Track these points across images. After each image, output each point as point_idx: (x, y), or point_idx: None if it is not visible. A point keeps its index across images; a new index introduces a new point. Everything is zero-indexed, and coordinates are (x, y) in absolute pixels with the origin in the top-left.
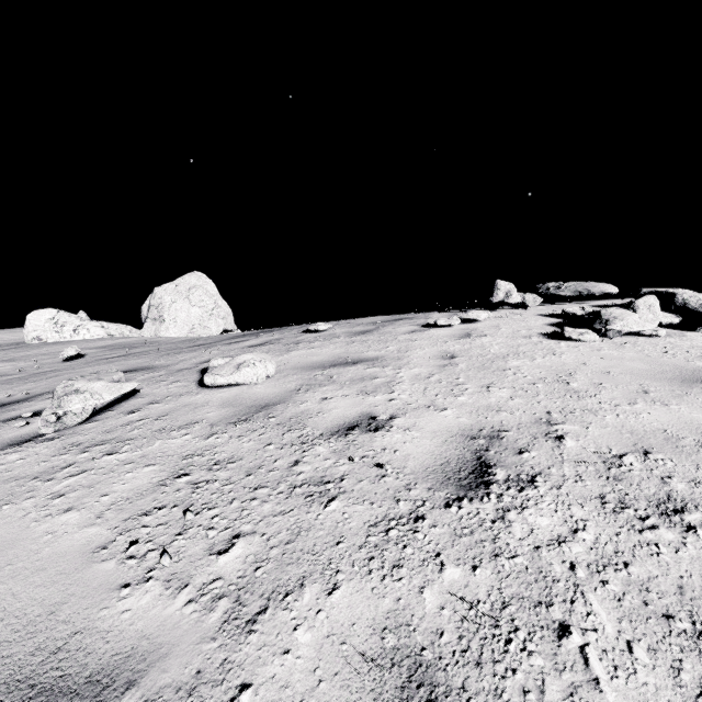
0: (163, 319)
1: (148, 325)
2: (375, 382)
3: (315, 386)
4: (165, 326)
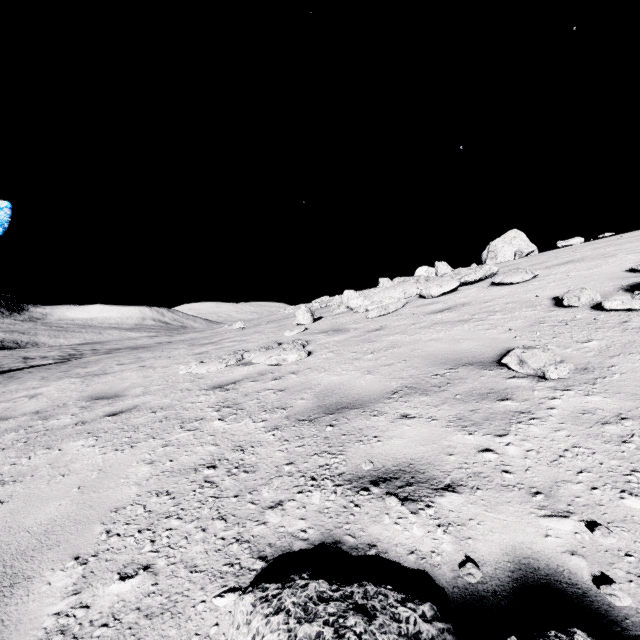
0: (498, 257)
1: (488, 261)
2: (626, 235)
3: (600, 240)
4: (498, 260)
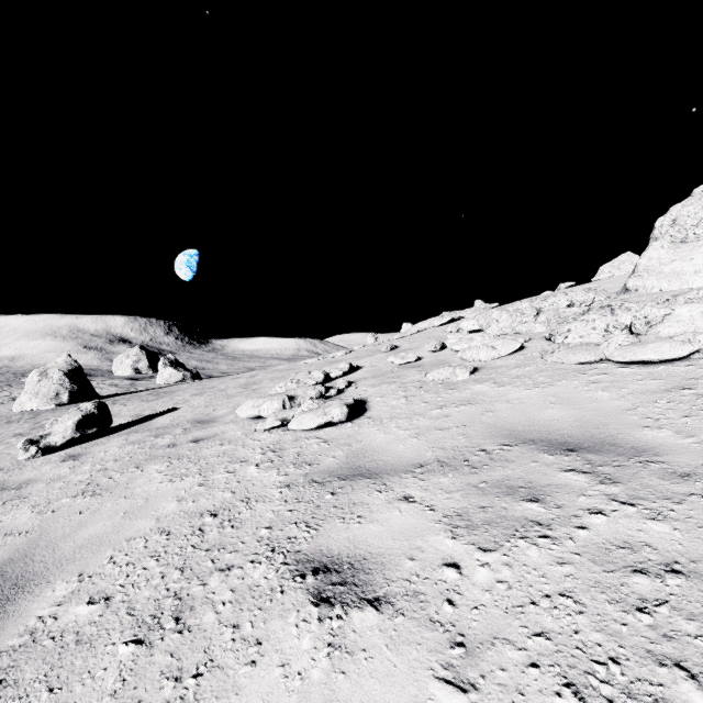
0: None
1: None
2: None
3: None
4: None
